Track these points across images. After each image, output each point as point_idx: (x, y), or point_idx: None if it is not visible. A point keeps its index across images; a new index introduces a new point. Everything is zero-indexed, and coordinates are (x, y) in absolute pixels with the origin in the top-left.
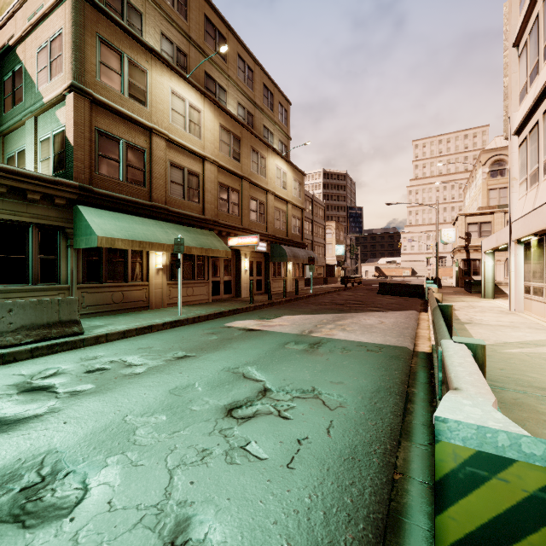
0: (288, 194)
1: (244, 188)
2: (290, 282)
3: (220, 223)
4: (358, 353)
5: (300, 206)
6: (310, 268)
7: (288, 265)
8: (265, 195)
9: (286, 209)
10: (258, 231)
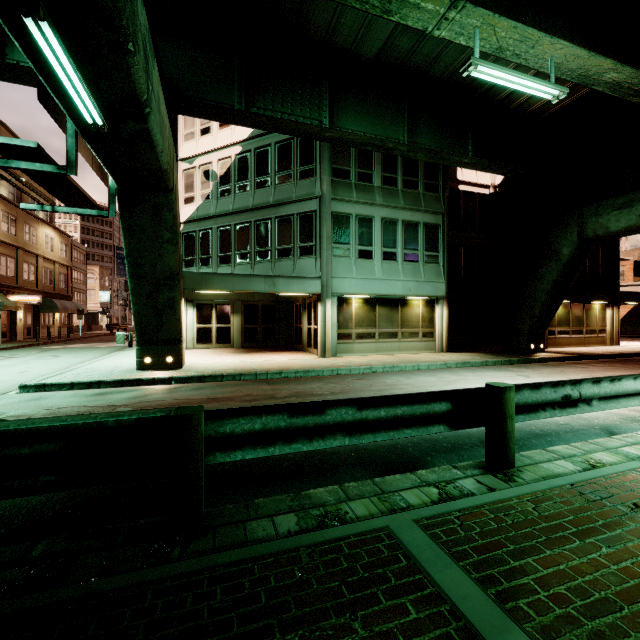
0: (56, 255)
1: (19, 256)
2: (57, 329)
3: (2, 284)
4: (115, 347)
5: (67, 265)
6: (80, 317)
7: (56, 315)
8: (36, 258)
9: (53, 268)
10: (31, 288)
